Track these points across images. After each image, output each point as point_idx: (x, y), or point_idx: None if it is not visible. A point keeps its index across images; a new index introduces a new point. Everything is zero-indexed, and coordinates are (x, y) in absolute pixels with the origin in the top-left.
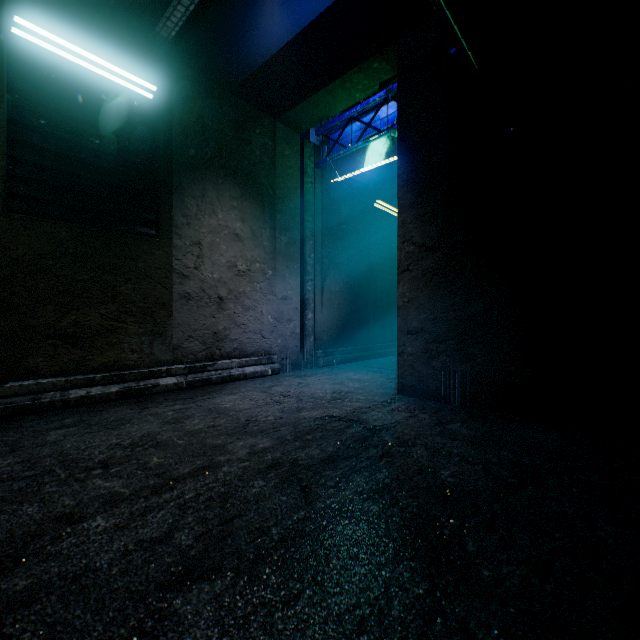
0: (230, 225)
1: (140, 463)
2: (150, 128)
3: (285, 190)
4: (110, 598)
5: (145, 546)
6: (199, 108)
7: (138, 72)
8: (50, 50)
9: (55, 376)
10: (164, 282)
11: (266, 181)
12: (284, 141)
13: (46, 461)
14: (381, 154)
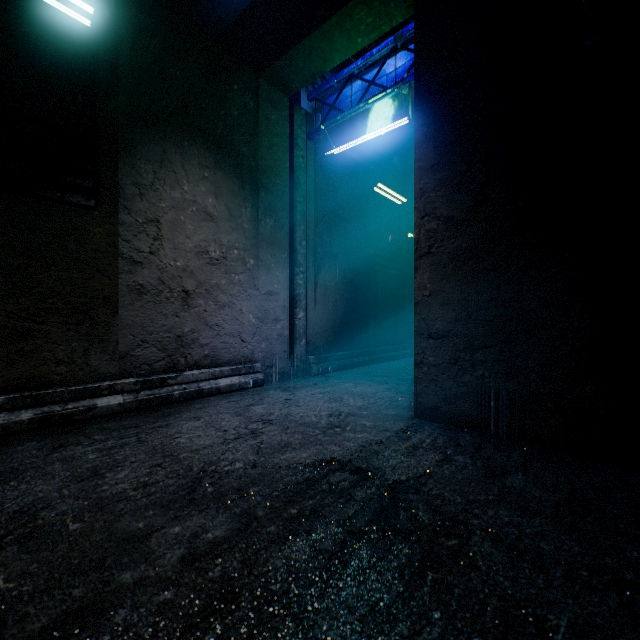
0: (199, 200)
1: None
2: (87, 65)
3: (270, 163)
4: None
5: None
6: (157, 47)
7: None
8: None
9: None
10: (106, 269)
11: (246, 149)
12: (269, 103)
13: None
14: (387, 118)
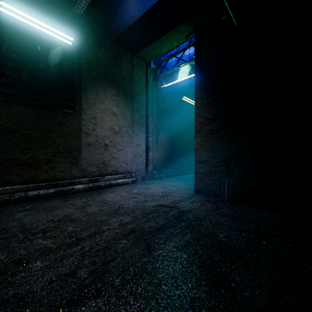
0: (110, 108)
1: (62, 230)
2: (70, 59)
3: (138, 91)
4: (39, 310)
5: (61, 278)
6: (95, 49)
7: (64, 31)
8: (19, 19)
9: (21, 184)
10: (77, 137)
11: (129, 86)
12: (138, 67)
13: (13, 229)
14: (186, 73)
